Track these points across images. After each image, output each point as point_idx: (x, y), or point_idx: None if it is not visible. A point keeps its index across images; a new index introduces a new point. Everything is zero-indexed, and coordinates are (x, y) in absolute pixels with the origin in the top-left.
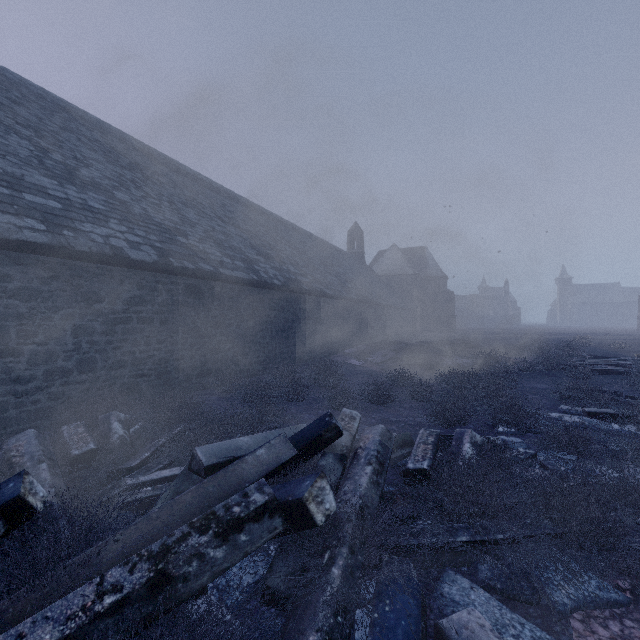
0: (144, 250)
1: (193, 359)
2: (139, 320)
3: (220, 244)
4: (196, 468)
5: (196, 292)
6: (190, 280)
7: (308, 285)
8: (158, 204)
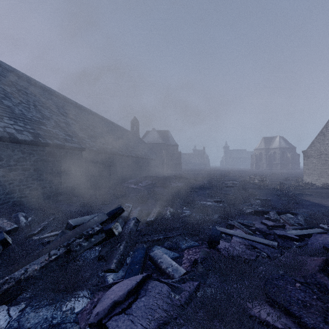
0: (25, 134)
1: (51, 187)
2: (22, 169)
3: (64, 129)
4: (69, 227)
5: (53, 154)
6: (49, 148)
7: (110, 150)
8: (28, 107)
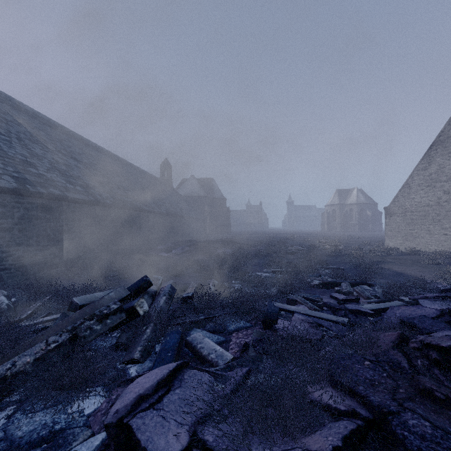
0: (5, 179)
1: (45, 256)
2: (1, 229)
3: (63, 173)
4: (73, 308)
5: (47, 209)
6: (42, 200)
7: (131, 203)
8: (9, 140)
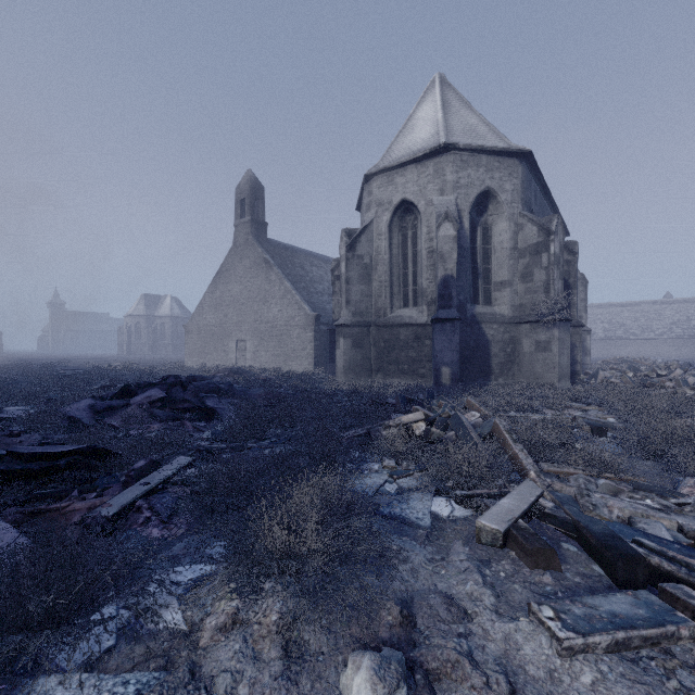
0: None
1: None
2: None
3: None
4: None
5: None
6: None
7: None
8: None
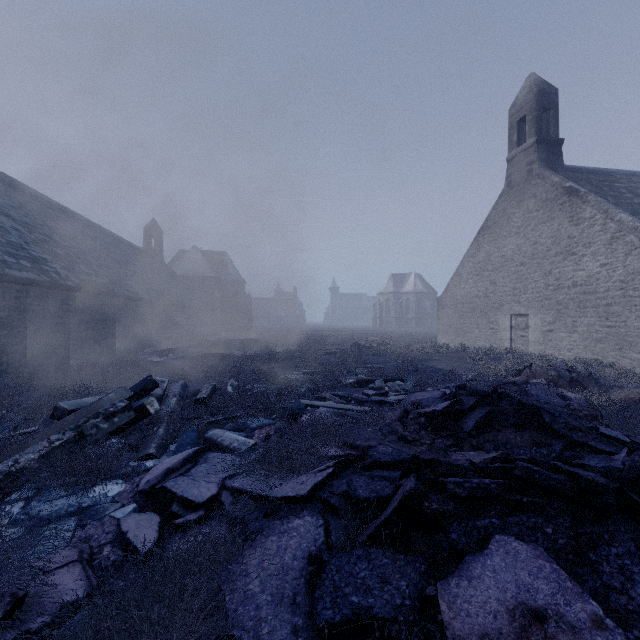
0: None
1: None
2: None
3: None
4: (59, 415)
5: None
6: None
7: (105, 287)
8: None
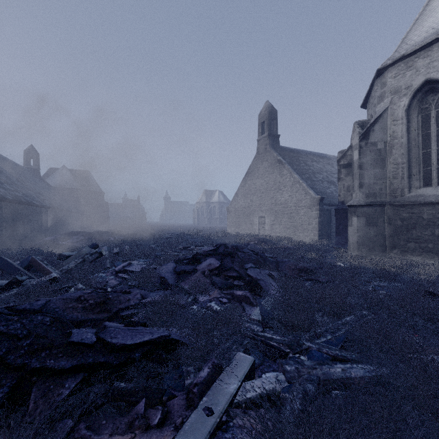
0: None
1: None
2: None
3: None
4: (62, 257)
5: None
6: None
7: (24, 198)
8: None
